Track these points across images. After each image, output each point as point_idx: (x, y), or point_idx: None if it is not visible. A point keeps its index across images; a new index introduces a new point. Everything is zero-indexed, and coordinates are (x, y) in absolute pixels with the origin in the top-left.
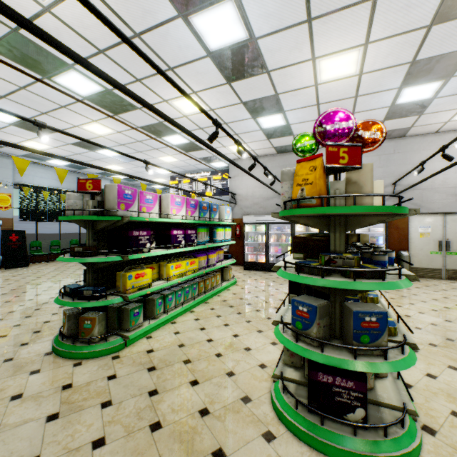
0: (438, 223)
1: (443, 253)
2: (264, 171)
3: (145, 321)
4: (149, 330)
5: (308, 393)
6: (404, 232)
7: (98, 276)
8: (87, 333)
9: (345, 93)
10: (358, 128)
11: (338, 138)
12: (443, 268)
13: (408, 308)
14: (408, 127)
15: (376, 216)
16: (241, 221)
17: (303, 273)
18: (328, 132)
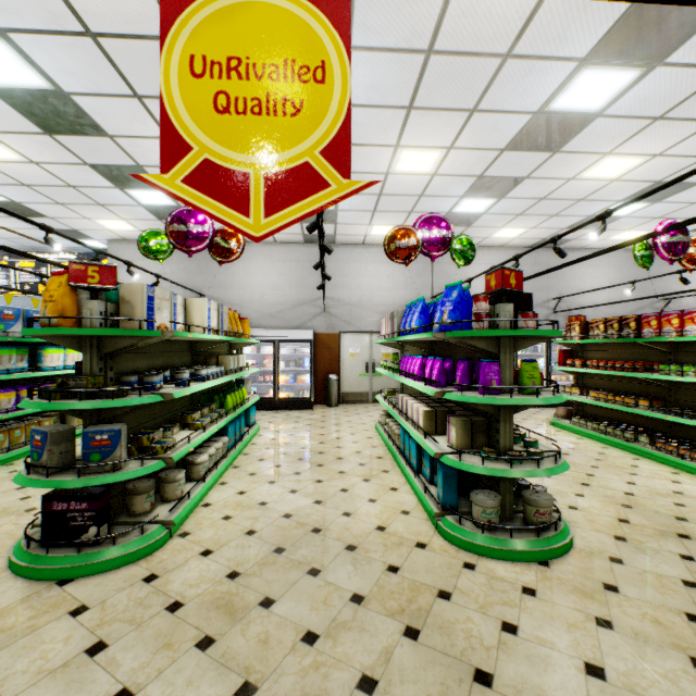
0: (366, 343)
1: (370, 375)
2: (128, 267)
3: None
4: None
5: (43, 527)
6: (336, 353)
7: None
8: None
9: None
10: (218, 234)
11: (193, 242)
12: (371, 392)
13: (299, 435)
14: (332, 234)
15: (130, 337)
16: None
17: (42, 399)
18: (181, 233)
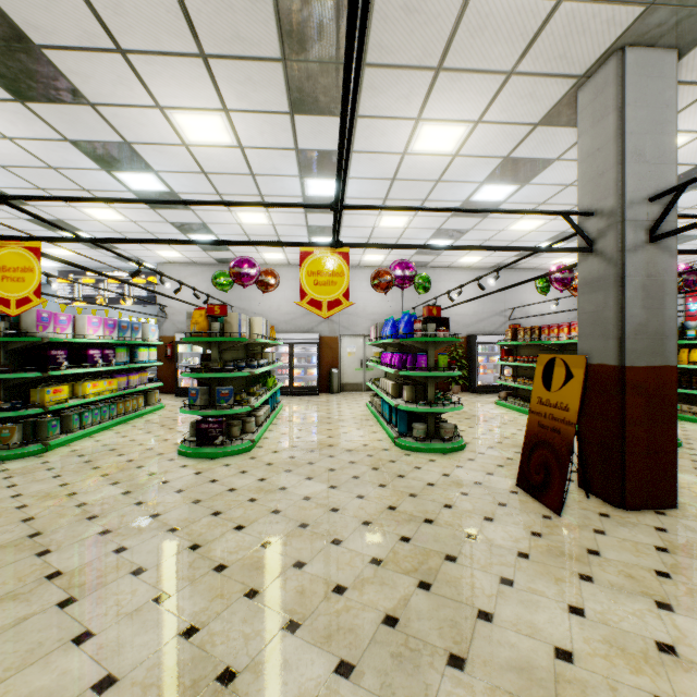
0: (361, 344)
1: (364, 369)
2: (194, 292)
3: (61, 435)
4: (68, 441)
5: (197, 436)
6: (337, 352)
7: (9, 394)
8: (5, 441)
9: (268, 233)
10: (262, 273)
11: (247, 279)
12: (364, 383)
13: (312, 410)
14: None
15: (234, 342)
16: (174, 340)
17: (195, 373)
18: (240, 274)
